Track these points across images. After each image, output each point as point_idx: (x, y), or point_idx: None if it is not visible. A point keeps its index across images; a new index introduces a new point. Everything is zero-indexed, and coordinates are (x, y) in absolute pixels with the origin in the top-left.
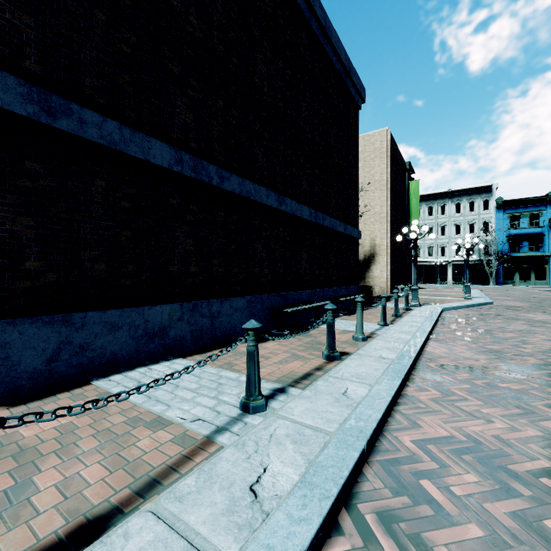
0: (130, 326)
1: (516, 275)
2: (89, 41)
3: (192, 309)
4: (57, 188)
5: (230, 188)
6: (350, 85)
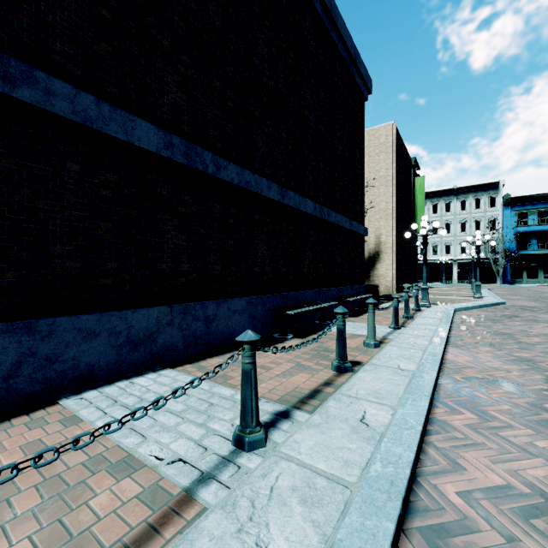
0: (110, 333)
1: (524, 274)
2: (59, 0)
3: (184, 312)
4: (18, 171)
5: (227, 177)
6: (356, 74)
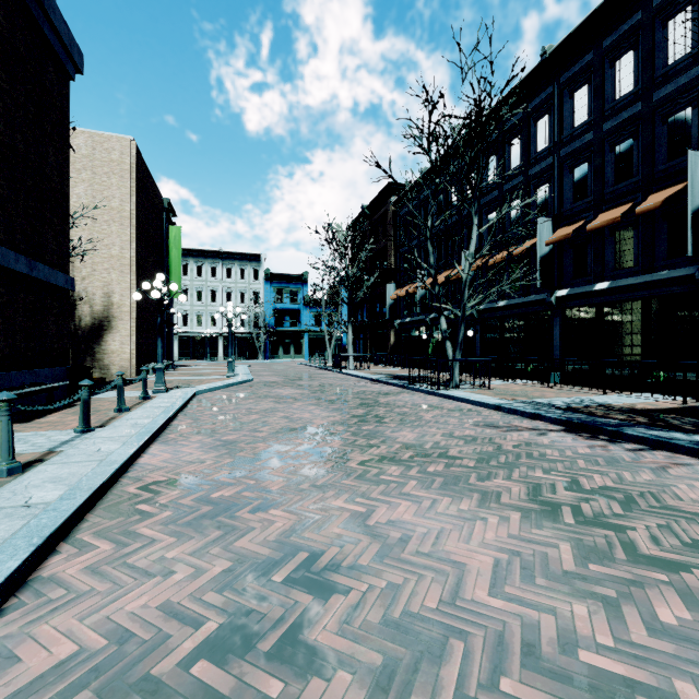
0: None
1: (281, 350)
2: None
3: None
4: None
5: None
6: (47, 25)
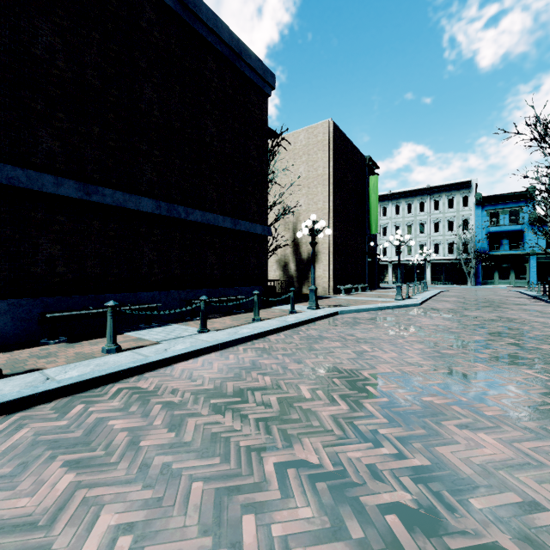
0: None
1: (496, 275)
2: None
3: None
4: None
5: None
6: (247, 69)
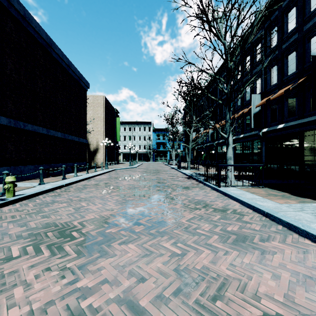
0: None
1: (159, 158)
2: None
3: (14, 168)
4: None
5: (28, 128)
6: (82, 83)
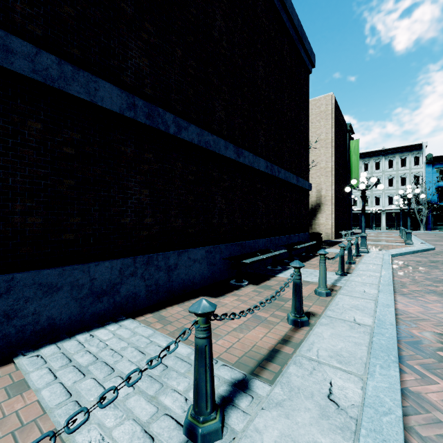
0: (72, 286)
1: None
2: None
3: (146, 263)
4: None
5: (188, 137)
6: (302, 50)
